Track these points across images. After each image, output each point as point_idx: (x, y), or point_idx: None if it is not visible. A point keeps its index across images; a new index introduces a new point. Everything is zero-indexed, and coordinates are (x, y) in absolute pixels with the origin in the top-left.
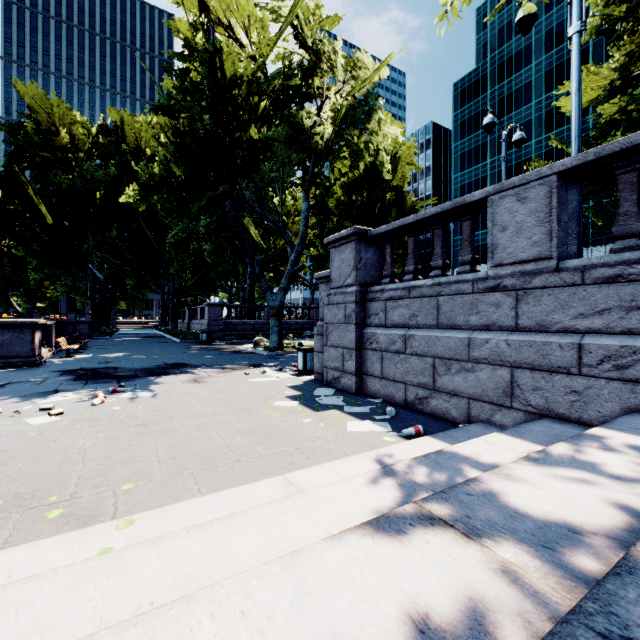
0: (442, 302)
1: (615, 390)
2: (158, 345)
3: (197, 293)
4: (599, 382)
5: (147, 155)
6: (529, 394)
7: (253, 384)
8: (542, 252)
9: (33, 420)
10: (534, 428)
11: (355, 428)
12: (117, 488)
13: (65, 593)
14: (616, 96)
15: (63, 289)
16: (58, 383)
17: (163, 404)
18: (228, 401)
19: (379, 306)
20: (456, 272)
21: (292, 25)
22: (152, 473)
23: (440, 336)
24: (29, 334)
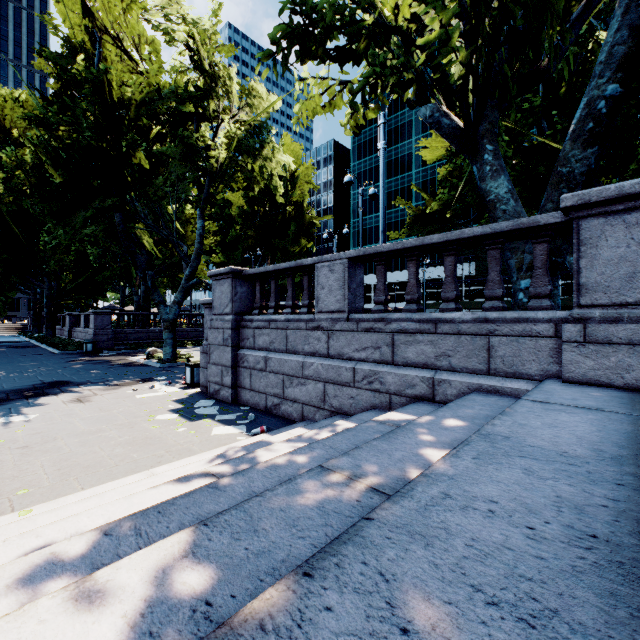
0: (289, 334)
1: (368, 396)
2: (30, 359)
3: (81, 296)
4: (362, 391)
5: (13, 137)
6: (332, 400)
7: (140, 400)
8: (341, 307)
9: None
10: (325, 422)
11: (218, 432)
12: (11, 496)
13: (1, 537)
14: (455, 157)
15: None
16: None
17: (45, 426)
18: (112, 418)
19: (250, 332)
20: (299, 312)
21: (188, 46)
22: (41, 482)
23: (287, 359)
24: None
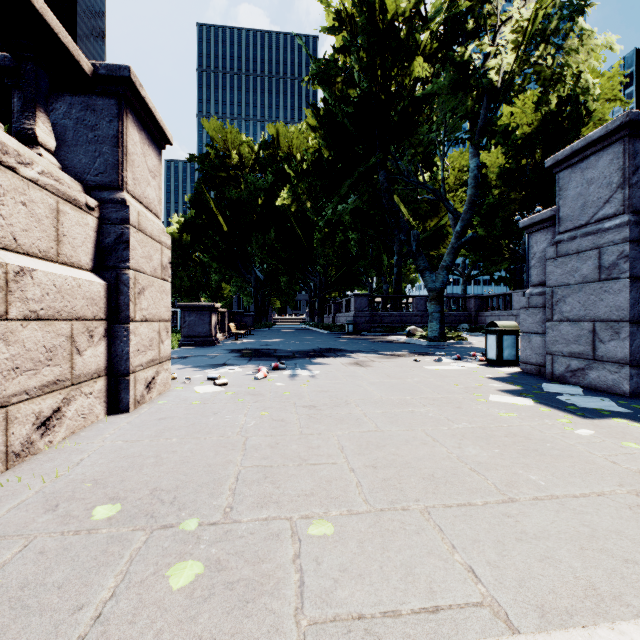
0: None
1: None
2: (308, 335)
3: (341, 288)
4: None
5: (297, 160)
6: None
7: (433, 372)
8: None
9: (199, 388)
10: None
11: None
12: (295, 515)
13: None
14: None
15: (234, 289)
16: (227, 358)
17: (330, 385)
18: (413, 388)
19: None
20: None
21: None
22: (348, 493)
23: None
24: (207, 316)
